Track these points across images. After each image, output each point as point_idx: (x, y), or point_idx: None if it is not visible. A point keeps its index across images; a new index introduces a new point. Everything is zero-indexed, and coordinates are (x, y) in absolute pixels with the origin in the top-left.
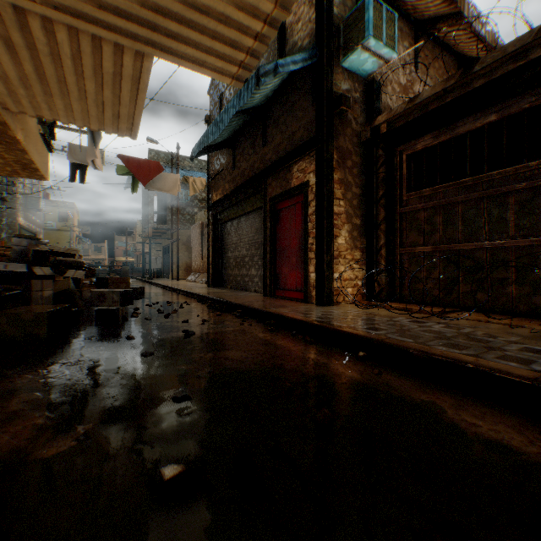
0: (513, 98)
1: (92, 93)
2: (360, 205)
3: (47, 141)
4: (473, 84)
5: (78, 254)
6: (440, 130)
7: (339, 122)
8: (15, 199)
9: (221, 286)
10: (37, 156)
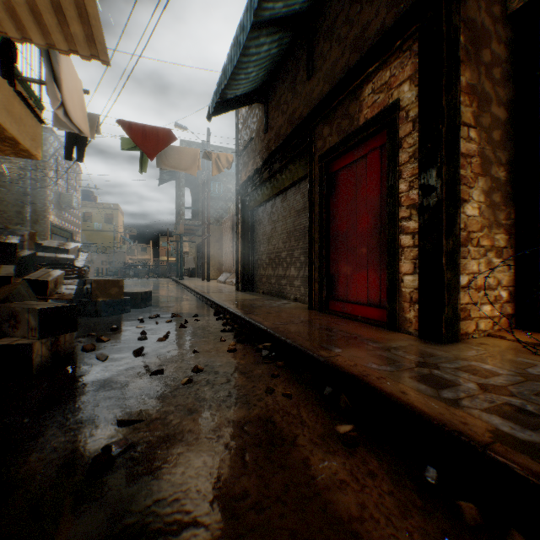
0: None
1: None
2: (503, 142)
3: (30, 105)
4: None
5: (74, 250)
6: None
7: None
8: (45, 196)
9: (251, 289)
10: (8, 120)
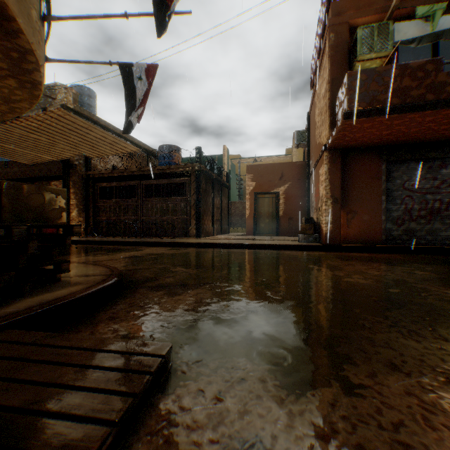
0: (123, 182)
1: None
2: (83, 201)
3: None
4: (115, 174)
5: None
6: (108, 183)
7: (74, 171)
8: None
9: None
10: None
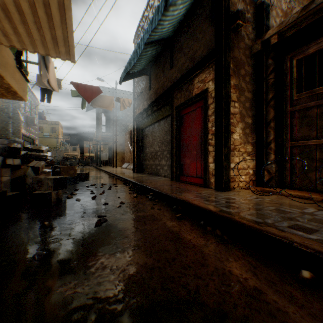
0: None
1: (29, 14)
2: (251, 107)
3: (23, 73)
4: None
5: (46, 150)
6: None
7: (234, 37)
8: (19, 118)
9: (141, 172)
10: (14, 82)
